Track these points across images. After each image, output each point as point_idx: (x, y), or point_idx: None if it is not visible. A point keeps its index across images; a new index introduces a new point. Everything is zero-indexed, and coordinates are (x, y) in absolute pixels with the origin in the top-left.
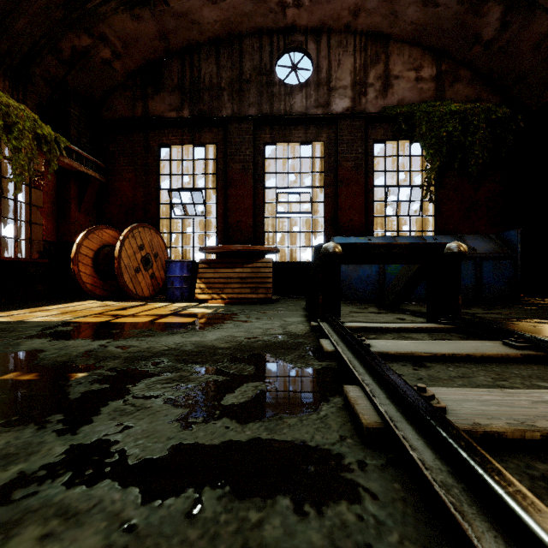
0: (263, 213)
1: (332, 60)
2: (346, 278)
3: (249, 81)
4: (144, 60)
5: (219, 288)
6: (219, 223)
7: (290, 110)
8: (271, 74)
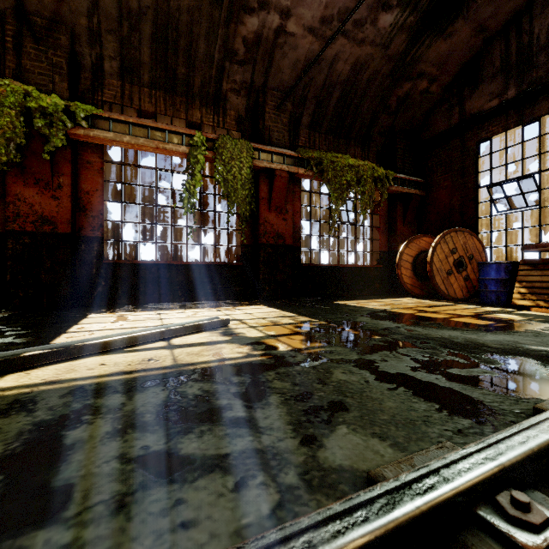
0: None
1: None
2: None
3: None
4: (459, 66)
5: (548, 295)
6: None
7: None
8: None
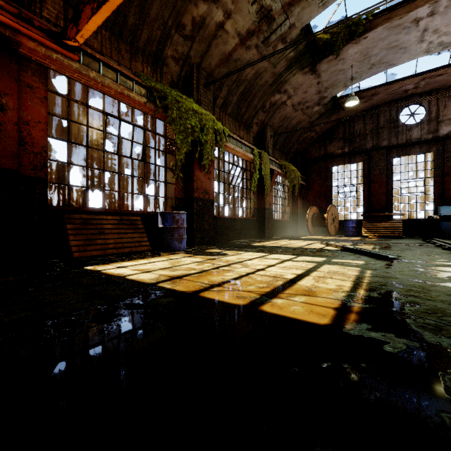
0: (391, 194)
1: (440, 105)
2: (447, 227)
3: (383, 128)
4: (326, 130)
5: (374, 231)
6: (365, 200)
7: (409, 138)
8: (397, 122)
